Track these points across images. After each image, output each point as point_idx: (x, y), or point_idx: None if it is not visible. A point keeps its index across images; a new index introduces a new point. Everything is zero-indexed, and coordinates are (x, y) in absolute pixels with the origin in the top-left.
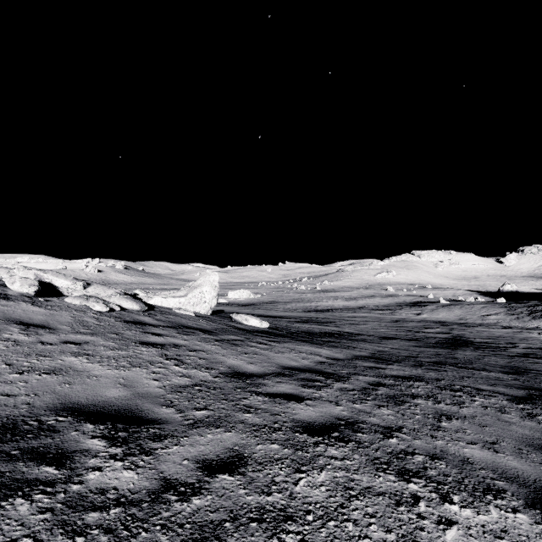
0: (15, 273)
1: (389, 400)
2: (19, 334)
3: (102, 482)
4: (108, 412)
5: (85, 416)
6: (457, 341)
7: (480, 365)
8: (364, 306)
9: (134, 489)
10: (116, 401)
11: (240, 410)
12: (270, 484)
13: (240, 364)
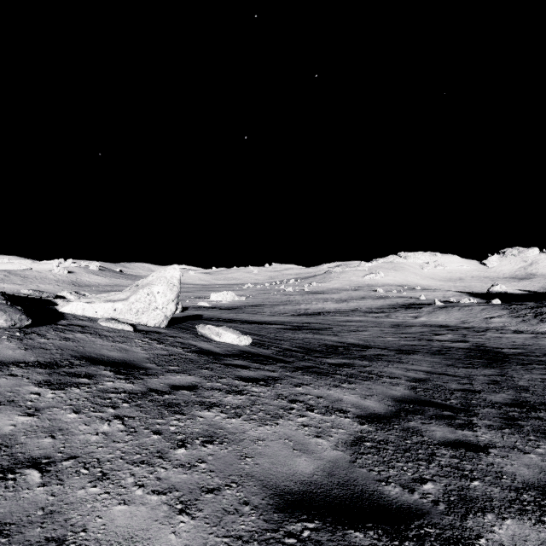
0: None
1: None
2: None
3: None
4: None
5: None
6: (487, 354)
7: None
8: (357, 309)
9: None
10: None
11: None
12: None
13: (135, 533)
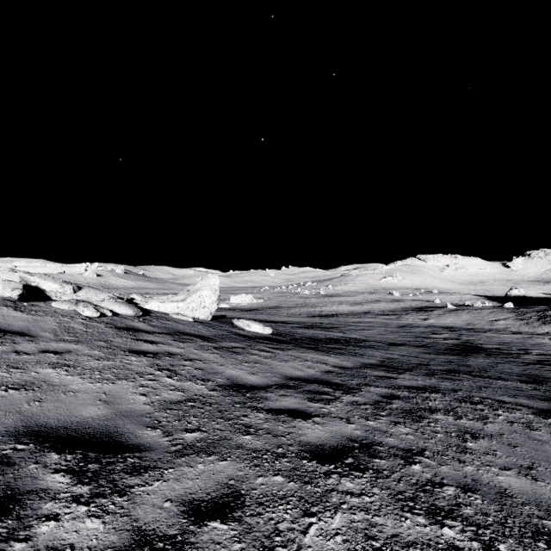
0: None
1: (405, 416)
2: None
3: (56, 537)
4: (81, 436)
5: (52, 442)
6: (468, 347)
7: (495, 373)
8: (369, 312)
9: (96, 548)
10: (92, 422)
11: (239, 431)
12: (273, 534)
13: (240, 375)
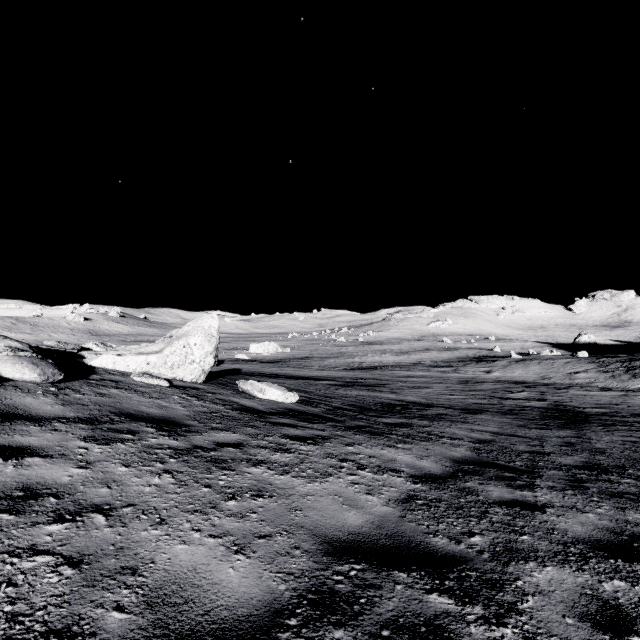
0: None
1: None
2: None
3: None
4: None
5: None
6: (566, 414)
7: None
8: (420, 362)
9: None
10: None
11: None
12: None
13: (198, 566)
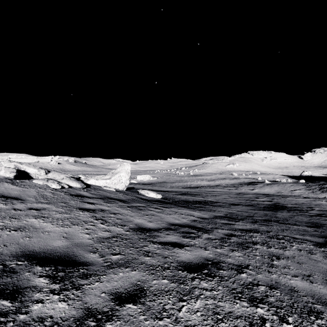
0: (2, 164)
1: (238, 246)
2: (0, 203)
3: (42, 312)
4: (53, 257)
5: (37, 260)
6: (277, 206)
7: (292, 221)
8: (219, 185)
9: (64, 317)
10: (59, 249)
11: (142, 254)
12: (162, 311)
13: (143, 222)
